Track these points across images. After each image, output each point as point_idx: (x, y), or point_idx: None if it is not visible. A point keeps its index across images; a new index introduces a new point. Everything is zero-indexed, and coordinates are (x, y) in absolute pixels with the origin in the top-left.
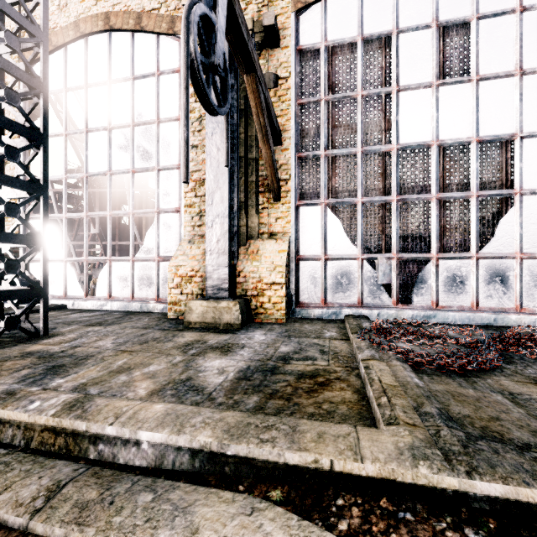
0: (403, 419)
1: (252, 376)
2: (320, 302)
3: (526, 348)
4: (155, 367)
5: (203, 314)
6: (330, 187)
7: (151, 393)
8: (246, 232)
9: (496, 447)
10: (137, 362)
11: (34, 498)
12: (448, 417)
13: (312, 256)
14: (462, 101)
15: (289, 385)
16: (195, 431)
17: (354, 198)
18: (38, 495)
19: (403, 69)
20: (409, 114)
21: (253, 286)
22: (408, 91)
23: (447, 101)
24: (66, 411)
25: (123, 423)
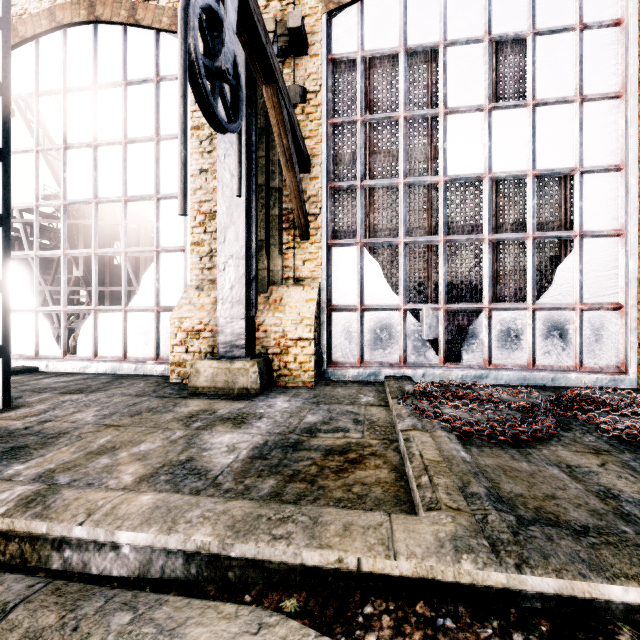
0: (445, 503)
1: (270, 453)
2: (355, 361)
3: (586, 412)
4: (148, 445)
5: (213, 377)
6: (367, 224)
7: (139, 479)
8: (267, 276)
9: (550, 533)
10: (124, 440)
11: None
12: (497, 498)
13: (347, 306)
14: (518, 129)
15: (314, 464)
16: (191, 529)
17: (396, 238)
18: None
19: (451, 88)
20: (459, 141)
21: (276, 342)
22: (457, 114)
23: (501, 127)
24: (21, 509)
25: (97, 521)
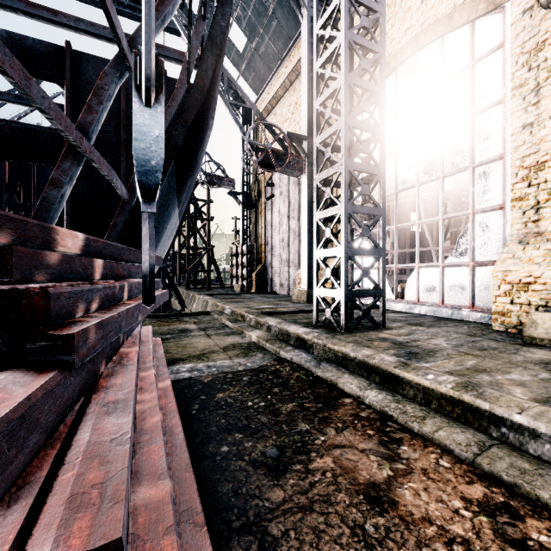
0: None
1: None
2: None
3: None
4: (517, 376)
5: None
6: None
7: (533, 400)
8: None
9: None
10: (490, 367)
11: (468, 444)
12: None
13: None
14: None
15: None
16: None
17: None
18: (469, 443)
19: None
20: None
21: None
22: None
23: None
24: (462, 389)
25: (533, 417)
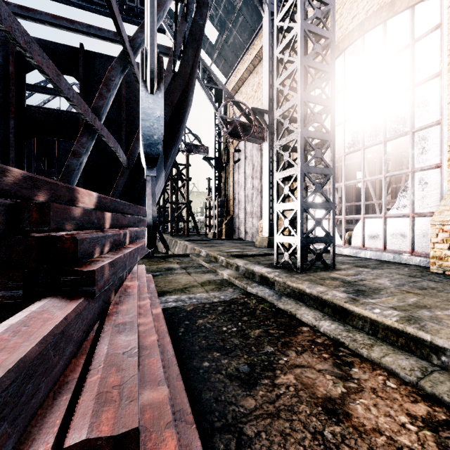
0: None
1: None
2: None
3: None
4: None
5: None
6: None
7: None
8: None
9: None
10: (430, 304)
11: (412, 369)
12: None
13: None
14: None
15: None
16: None
17: None
18: (413, 368)
19: None
20: None
21: None
22: None
23: None
24: (405, 322)
25: None
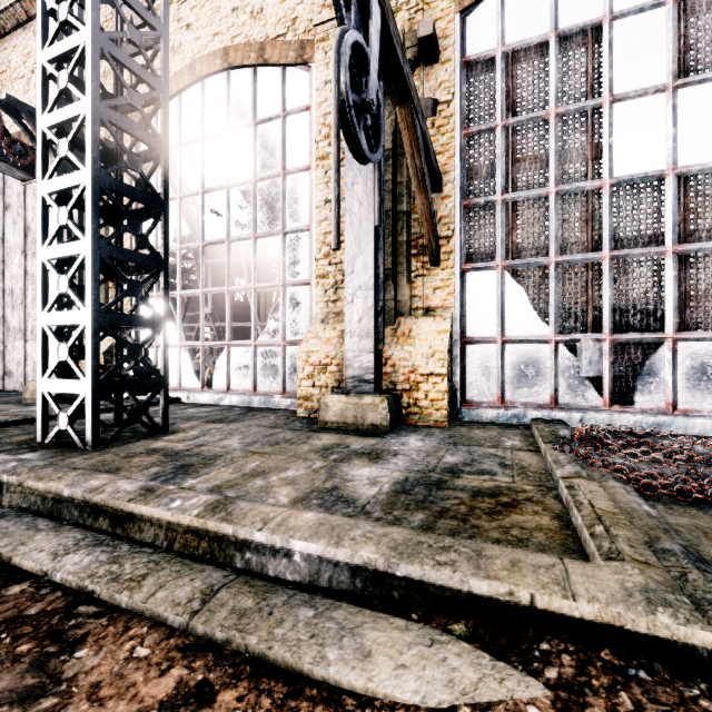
0: (629, 555)
1: (413, 489)
2: (494, 400)
3: None
4: (293, 472)
5: (342, 412)
6: (509, 244)
7: (294, 501)
8: (394, 307)
9: None
10: (271, 466)
11: (190, 600)
12: (699, 558)
13: (484, 338)
14: None
15: (463, 503)
16: (356, 545)
17: (545, 257)
18: (193, 597)
19: (619, 70)
20: (630, 134)
21: (405, 378)
22: (627, 100)
23: (692, 108)
24: (210, 512)
25: (273, 529)
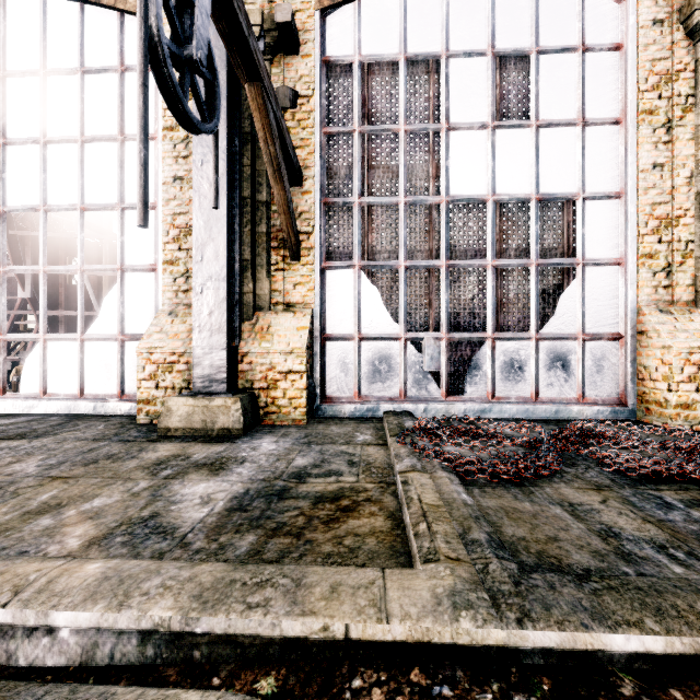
0: (444, 553)
1: (251, 504)
2: (352, 395)
3: (588, 446)
4: (103, 500)
5: (188, 416)
6: (365, 246)
7: (89, 543)
8: (252, 301)
9: (552, 580)
10: (73, 495)
11: None
12: (499, 544)
13: (342, 335)
14: (521, 150)
15: (302, 514)
16: (148, 602)
17: (395, 261)
18: None
19: (454, 102)
20: (462, 160)
21: (262, 376)
22: (460, 130)
23: (504, 147)
24: None
25: (26, 601)
